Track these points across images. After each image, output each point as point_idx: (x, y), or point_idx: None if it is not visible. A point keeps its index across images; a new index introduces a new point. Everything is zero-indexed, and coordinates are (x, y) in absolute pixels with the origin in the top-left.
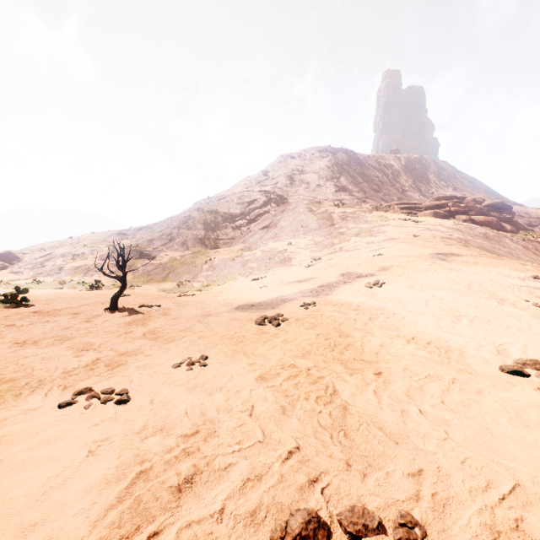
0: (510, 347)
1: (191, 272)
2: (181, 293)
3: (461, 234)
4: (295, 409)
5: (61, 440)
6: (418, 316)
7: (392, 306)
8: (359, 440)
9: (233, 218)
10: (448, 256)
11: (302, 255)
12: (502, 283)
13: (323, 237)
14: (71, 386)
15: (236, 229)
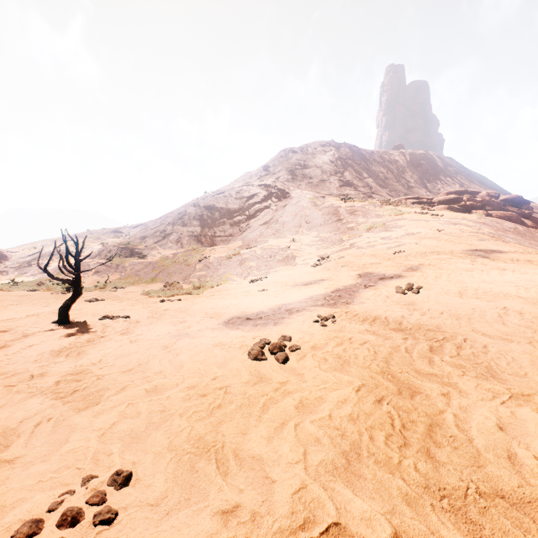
0: None
1: (183, 272)
2: (167, 296)
3: (490, 228)
4: None
5: None
6: (506, 345)
7: (452, 325)
8: None
9: (231, 214)
10: (489, 253)
11: (307, 252)
12: None
13: (330, 233)
14: None
15: (234, 225)
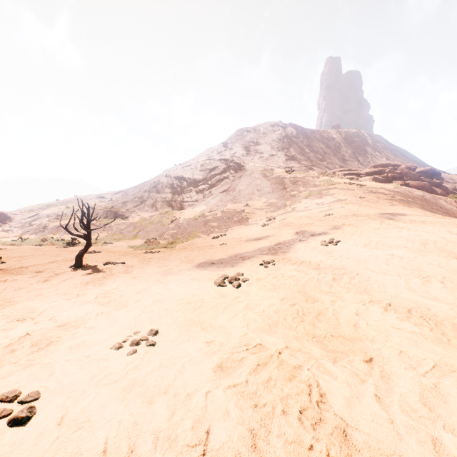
0: None
1: (158, 231)
2: (148, 249)
3: (402, 196)
4: (271, 437)
5: None
6: (383, 277)
7: (353, 265)
8: None
9: (196, 183)
10: (395, 216)
11: (258, 215)
12: (455, 242)
13: (276, 199)
14: None
15: (199, 192)
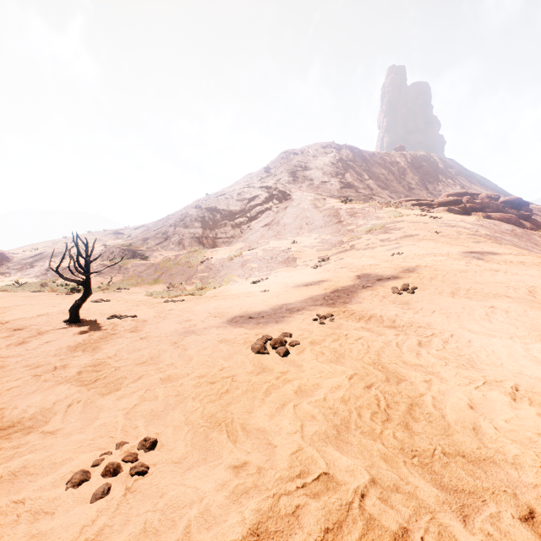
0: None
1: (185, 274)
2: (171, 297)
3: (487, 230)
4: None
5: None
6: (489, 340)
7: (442, 322)
8: None
9: (232, 216)
10: (484, 255)
11: (308, 254)
12: None
13: (330, 235)
14: None
15: (236, 227)
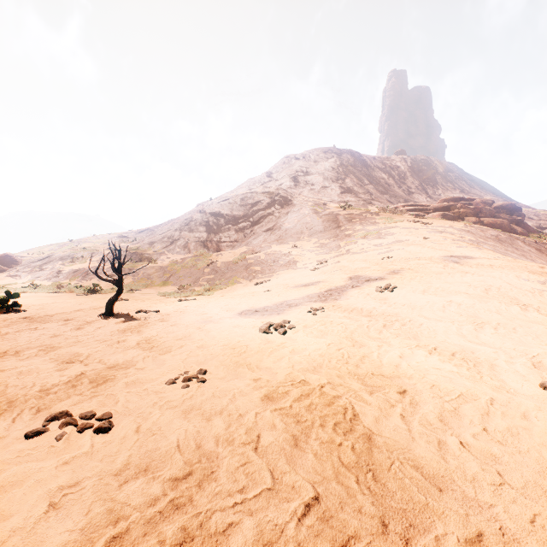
0: (546, 359)
1: (192, 276)
2: (182, 297)
3: (473, 236)
4: (310, 440)
5: (18, 485)
6: (436, 323)
7: (407, 312)
8: (392, 485)
9: (236, 221)
10: (461, 259)
11: (307, 258)
12: (522, 288)
13: (329, 239)
14: (46, 409)
15: (239, 231)
